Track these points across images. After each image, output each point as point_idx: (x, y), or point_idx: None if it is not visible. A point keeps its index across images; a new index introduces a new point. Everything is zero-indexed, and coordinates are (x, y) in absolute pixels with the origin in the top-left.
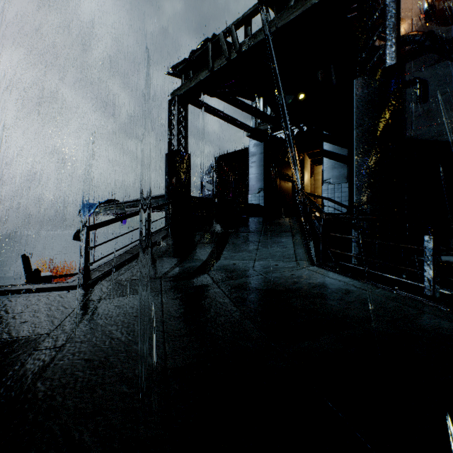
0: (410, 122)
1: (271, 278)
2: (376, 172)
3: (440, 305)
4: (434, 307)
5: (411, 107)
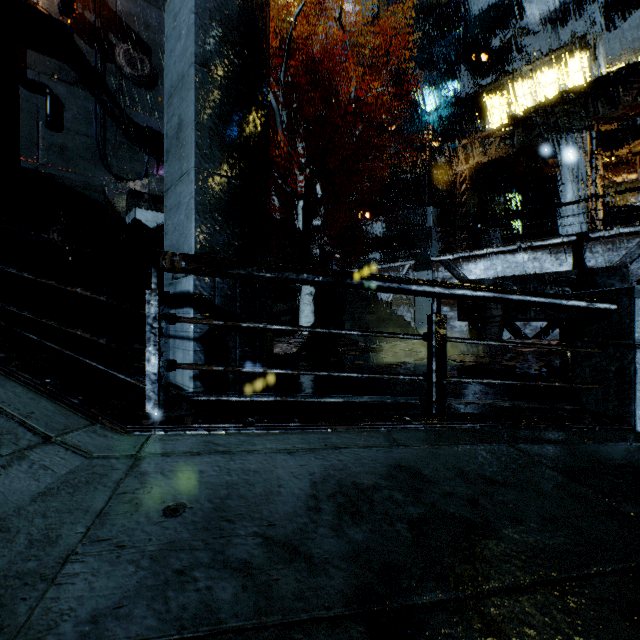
0: (36, 150)
1: (135, 629)
2: (236, 189)
3: (477, 423)
4: (477, 429)
5: (38, 126)
